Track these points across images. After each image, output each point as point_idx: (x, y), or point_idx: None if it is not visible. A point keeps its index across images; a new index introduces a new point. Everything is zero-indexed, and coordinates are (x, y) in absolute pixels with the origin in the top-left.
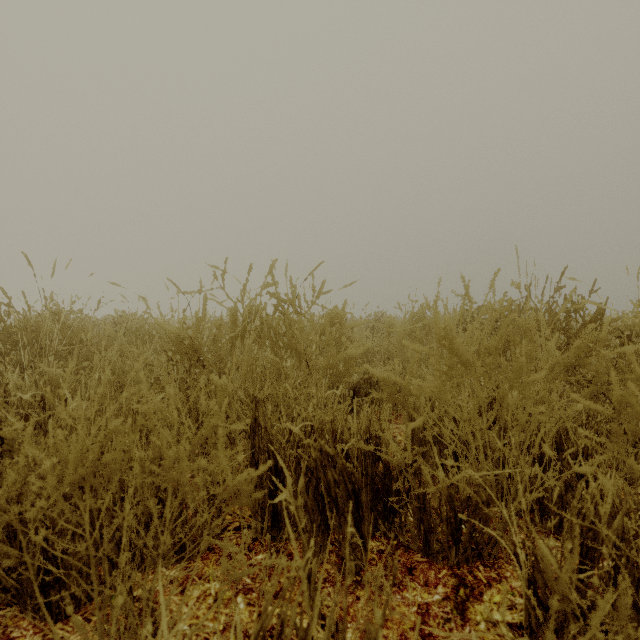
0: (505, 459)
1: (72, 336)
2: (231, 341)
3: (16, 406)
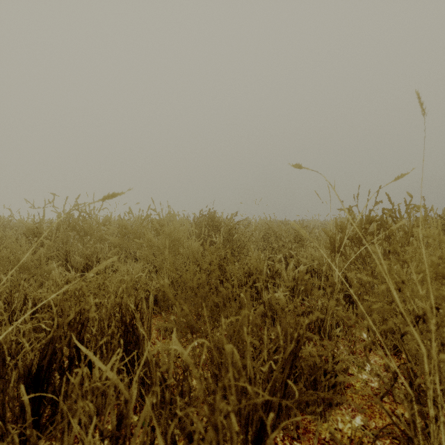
0: None
1: None
2: (56, 228)
3: None
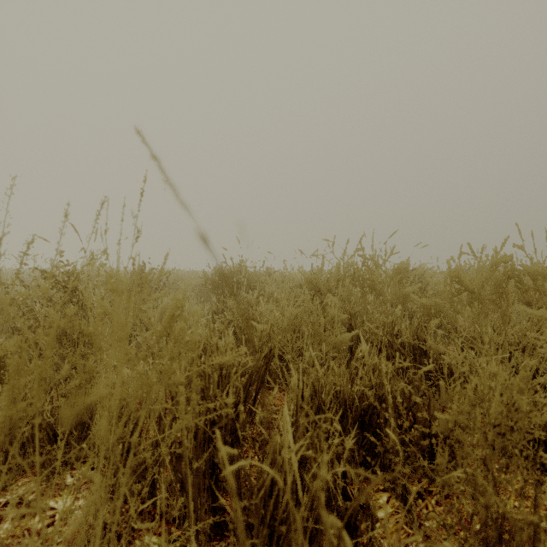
0: (536, 371)
1: (252, 280)
2: (337, 282)
3: (234, 313)
